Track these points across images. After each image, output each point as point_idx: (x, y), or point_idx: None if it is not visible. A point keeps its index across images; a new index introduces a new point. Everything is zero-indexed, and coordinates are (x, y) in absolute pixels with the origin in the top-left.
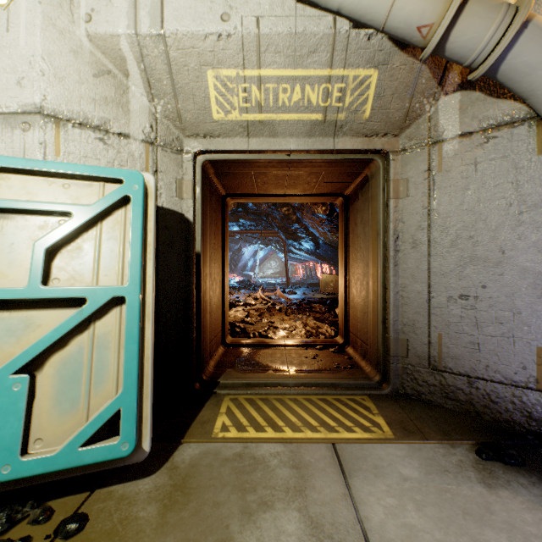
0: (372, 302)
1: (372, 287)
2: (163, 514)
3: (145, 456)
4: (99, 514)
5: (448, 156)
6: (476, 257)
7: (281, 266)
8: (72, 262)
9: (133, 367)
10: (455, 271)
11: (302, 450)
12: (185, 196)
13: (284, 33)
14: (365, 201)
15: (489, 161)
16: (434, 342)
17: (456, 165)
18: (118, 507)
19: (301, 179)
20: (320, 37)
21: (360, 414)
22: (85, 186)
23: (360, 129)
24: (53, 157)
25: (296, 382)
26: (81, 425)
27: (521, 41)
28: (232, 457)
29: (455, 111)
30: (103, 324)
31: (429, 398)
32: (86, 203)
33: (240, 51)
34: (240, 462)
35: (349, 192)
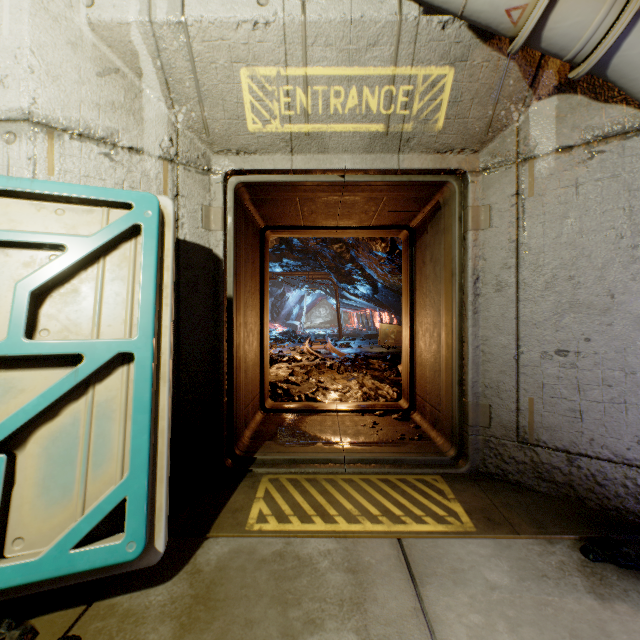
0: (445, 359)
1: (445, 340)
2: (179, 637)
3: (158, 559)
4: (96, 637)
5: (542, 176)
6: (577, 302)
7: (332, 314)
8: (66, 309)
9: (143, 444)
10: (550, 320)
11: (360, 547)
12: (213, 226)
13: (337, 20)
14: (436, 234)
15: (595, 182)
16: (523, 409)
17: (552, 187)
18: (121, 627)
19: (358, 208)
20: (382, 26)
21: (432, 499)
22: (84, 212)
23: (431, 144)
24: (45, 177)
25: (352, 458)
26: (75, 519)
27: (639, 26)
28: (271, 557)
29: (550, 120)
30: (105, 388)
31: (518, 479)
32: (85, 234)
33: (281, 43)
34: (280, 564)
35: (415, 224)
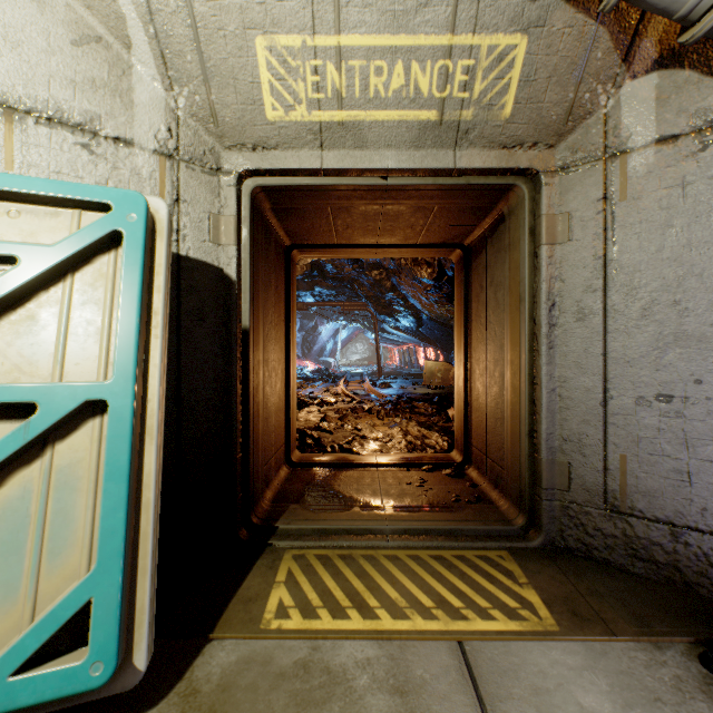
0: (510, 404)
1: (510, 381)
2: None
3: (137, 680)
4: None
5: (637, 174)
6: (685, 334)
7: (370, 350)
8: (17, 342)
9: (117, 525)
10: (648, 357)
11: (409, 654)
12: (223, 240)
13: None
14: (497, 252)
15: (708, 180)
16: (613, 468)
17: (651, 189)
18: None
19: (402, 221)
20: None
21: (499, 585)
22: (48, 215)
23: (495, 136)
24: (2, 171)
25: (396, 527)
26: (20, 630)
27: None
28: (291, 670)
29: (648, 103)
30: (69, 448)
31: (606, 556)
32: (48, 243)
33: (307, 3)
34: (304, 681)
35: (471, 241)
